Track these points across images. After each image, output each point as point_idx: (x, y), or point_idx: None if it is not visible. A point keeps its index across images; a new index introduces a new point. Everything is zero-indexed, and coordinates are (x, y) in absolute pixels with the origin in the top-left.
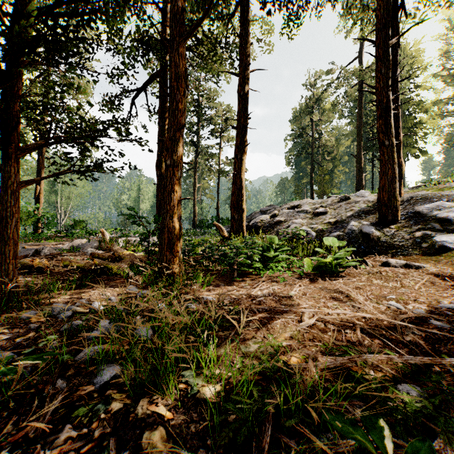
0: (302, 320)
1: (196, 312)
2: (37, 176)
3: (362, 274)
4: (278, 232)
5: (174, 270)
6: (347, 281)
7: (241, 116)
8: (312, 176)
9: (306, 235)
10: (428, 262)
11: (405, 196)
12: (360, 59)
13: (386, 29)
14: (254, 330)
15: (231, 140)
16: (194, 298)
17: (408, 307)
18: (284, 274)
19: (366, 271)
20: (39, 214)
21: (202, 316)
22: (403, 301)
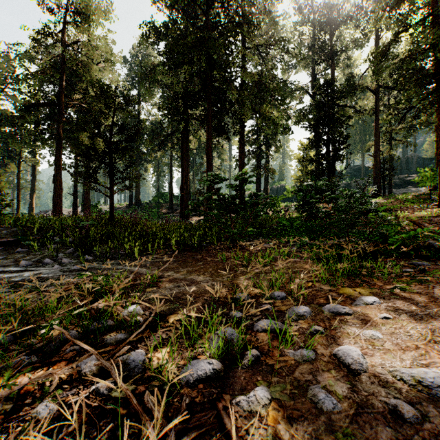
0: None
1: None
2: None
3: None
4: None
5: None
6: None
7: (33, 181)
8: None
9: None
10: None
11: None
12: None
13: None
14: None
15: None
16: None
17: None
18: None
19: None
20: None
21: None
22: None
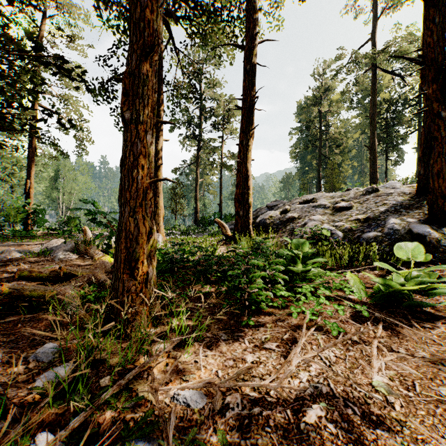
0: None
1: None
2: (28, 169)
3: None
4: (292, 231)
5: (135, 309)
6: None
7: (247, 94)
8: (320, 170)
9: (329, 235)
10: None
11: None
12: (374, 42)
13: None
14: None
15: (234, 132)
16: (151, 412)
17: None
18: (325, 305)
19: None
20: (27, 210)
21: None
22: None
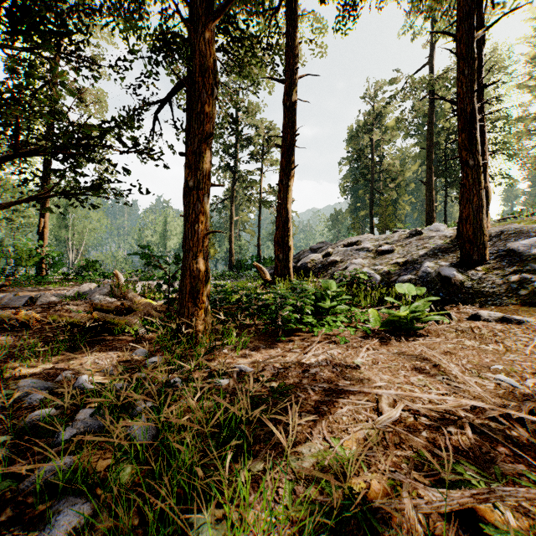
0: (379, 409)
1: (225, 393)
2: (41, 207)
3: (448, 332)
4: (333, 275)
5: (198, 327)
6: (431, 343)
7: (287, 132)
8: (372, 207)
9: (368, 278)
10: (530, 314)
11: (492, 230)
12: (431, 65)
13: (470, 19)
14: (308, 426)
15: (275, 164)
16: (222, 369)
17: (526, 384)
18: (344, 331)
19: (451, 327)
20: (43, 253)
21: (233, 398)
22: (515, 373)
